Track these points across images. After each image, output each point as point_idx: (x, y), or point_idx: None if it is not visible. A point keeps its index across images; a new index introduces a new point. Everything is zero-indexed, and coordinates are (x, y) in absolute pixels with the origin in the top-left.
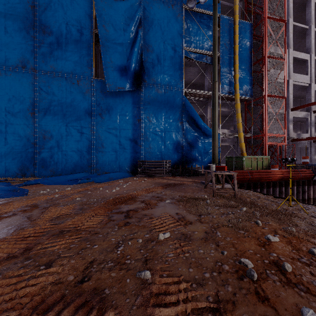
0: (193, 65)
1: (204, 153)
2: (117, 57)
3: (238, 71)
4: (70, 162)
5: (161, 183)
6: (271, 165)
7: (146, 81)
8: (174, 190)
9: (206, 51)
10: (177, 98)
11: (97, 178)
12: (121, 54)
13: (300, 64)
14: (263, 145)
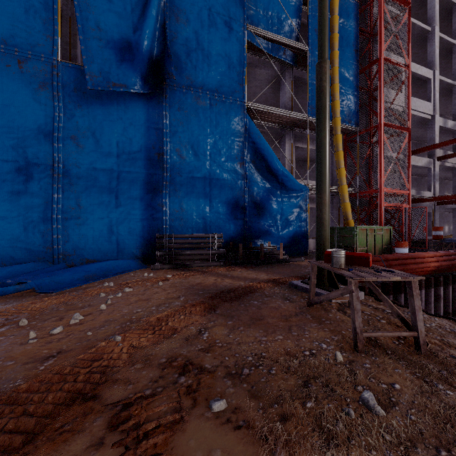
0: (261, 67)
1: (281, 221)
2: (112, 20)
3: (338, 79)
4: (1, 239)
5: (202, 290)
6: (397, 241)
7: (173, 76)
8: (235, 318)
9: (285, 38)
10: (233, 118)
11: (47, 279)
12: (122, 16)
13: (418, 86)
14: (376, 207)
